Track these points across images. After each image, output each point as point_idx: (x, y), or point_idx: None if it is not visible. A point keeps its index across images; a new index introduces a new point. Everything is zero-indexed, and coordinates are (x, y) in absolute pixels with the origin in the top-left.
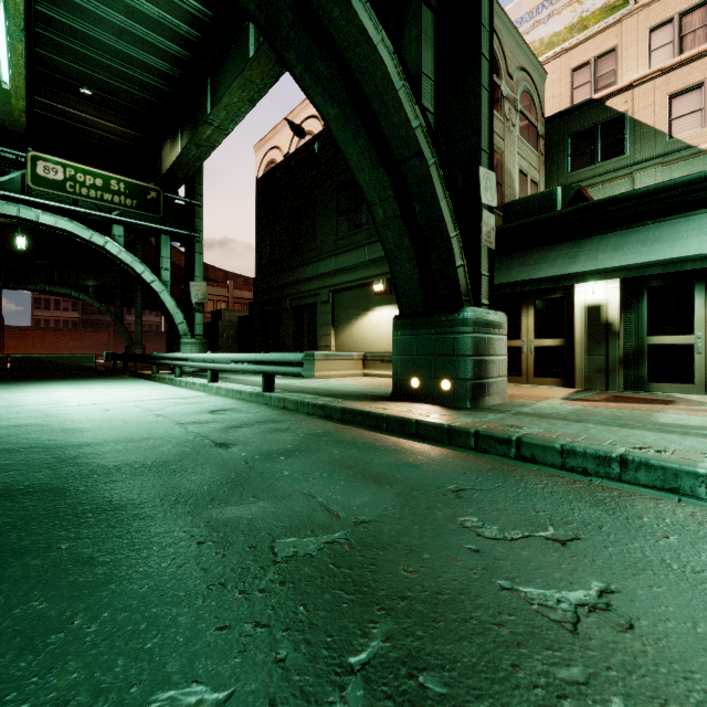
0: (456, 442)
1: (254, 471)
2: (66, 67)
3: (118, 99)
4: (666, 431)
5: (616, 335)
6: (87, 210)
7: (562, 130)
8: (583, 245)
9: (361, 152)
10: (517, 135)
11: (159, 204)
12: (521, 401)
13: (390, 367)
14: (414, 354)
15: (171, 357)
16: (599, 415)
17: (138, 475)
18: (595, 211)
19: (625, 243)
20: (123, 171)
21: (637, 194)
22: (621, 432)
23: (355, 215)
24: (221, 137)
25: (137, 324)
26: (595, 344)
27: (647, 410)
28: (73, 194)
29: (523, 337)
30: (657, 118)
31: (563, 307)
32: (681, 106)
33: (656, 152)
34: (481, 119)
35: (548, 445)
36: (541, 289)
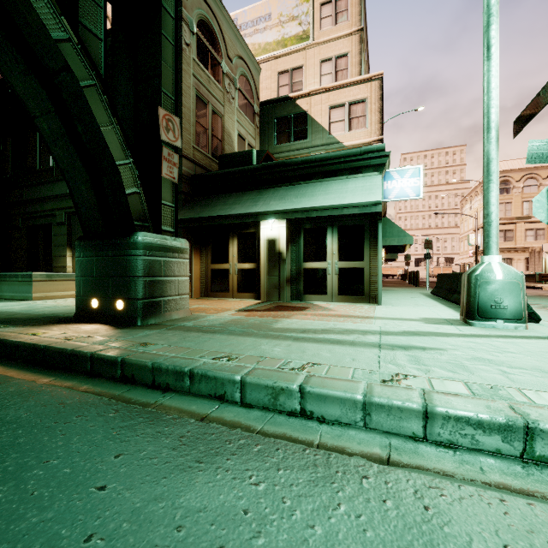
0: (76, 367)
1: None
2: None
3: None
4: (267, 336)
5: (285, 261)
6: None
7: (271, 114)
8: (264, 194)
9: (4, 52)
10: (236, 106)
11: None
12: (200, 315)
13: None
14: (94, 275)
15: None
16: (239, 325)
17: None
18: (272, 170)
19: (287, 195)
20: None
21: (296, 162)
22: (231, 341)
23: None
24: None
25: None
26: (273, 267)
27: (282, 316)
28: None
29: (230, 261)
30: (323, 120)
31: (256, 239)
32: (335, 115)
33: (323, 142)
34: (161, 65)
35: (143, 365)
36: (242, 225)
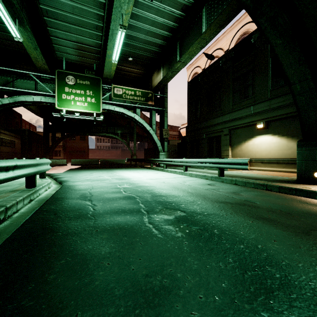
0: None
1: (294, 215)
2: (125, 51)
3: (140, 59)
4: None
5: None
6: (129, 104)
7: None
8: None
9: (293, 59)
10: None
11: (152, 98)
12: None
13: (267, 165)
14: (316, 159)
15: (162, 160)
16: None
17: (239, 211)
18: None
19: None
20: (135, 87)
21: None
22: None
23: (244, 92)
24: (183, 66)
25: (134, 147)
26: None
27: None
28: (125, 99)
29: None
30: None
31: None
32: None
33: None
34: None
35: None
36: None
